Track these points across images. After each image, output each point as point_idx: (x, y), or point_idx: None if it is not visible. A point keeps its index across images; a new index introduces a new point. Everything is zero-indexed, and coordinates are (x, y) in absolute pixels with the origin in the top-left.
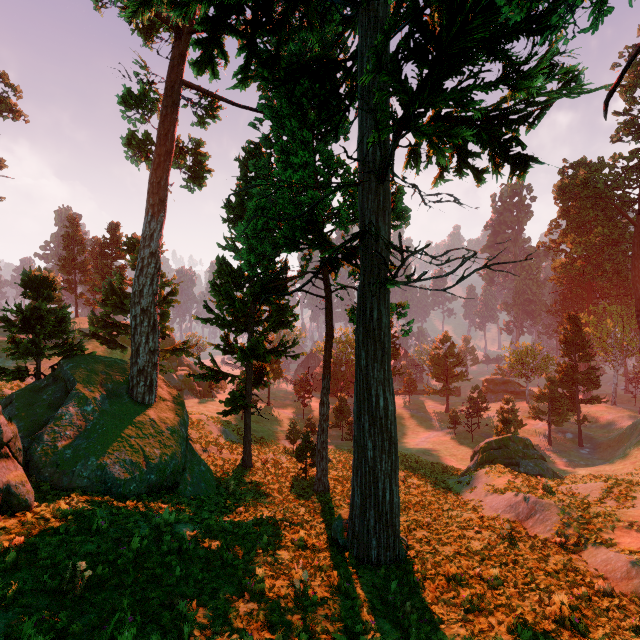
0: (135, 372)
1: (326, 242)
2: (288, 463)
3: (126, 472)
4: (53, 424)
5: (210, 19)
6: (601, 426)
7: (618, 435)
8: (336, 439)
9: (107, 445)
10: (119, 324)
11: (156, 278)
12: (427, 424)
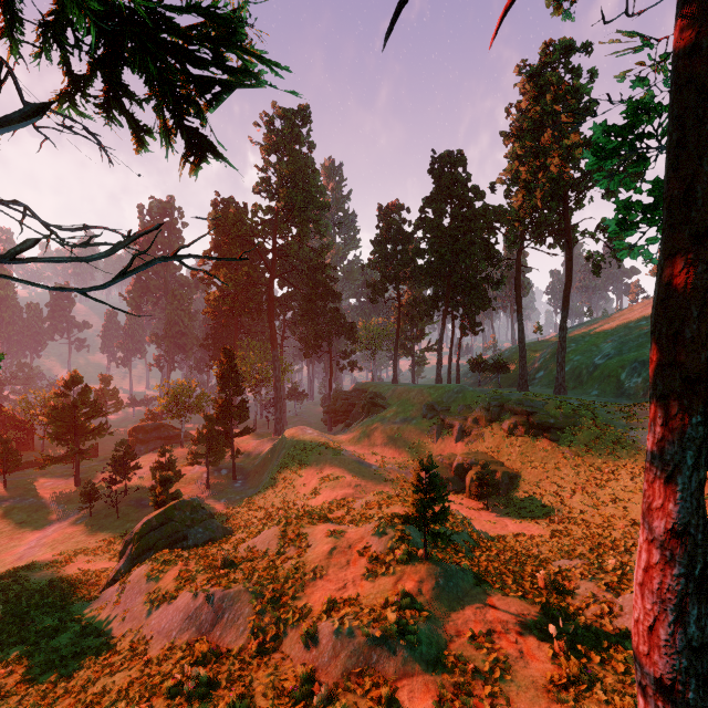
0: None
1: None
2: None
3: None
4: None
5: None
6: (249, 454)
7: (263, 460)
8: None
9: None
10: None
11: None
12: (42, 514)
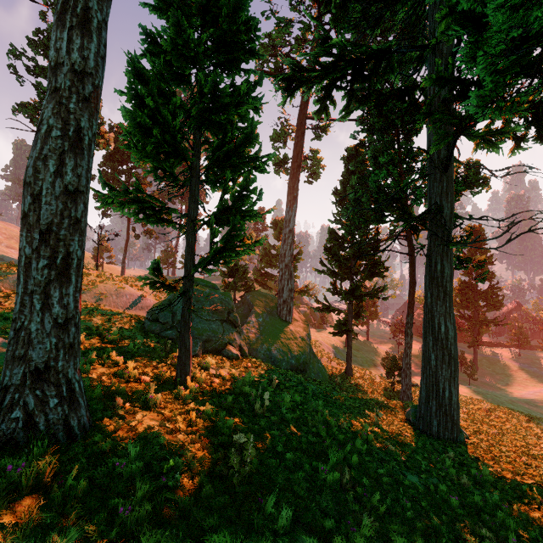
0: (281, 302)
1: (407, 214)
2: (381, 380)
3: (280, 355)
4: (246, 325)
5: (325, 87)
6: None
7: None
8: None
9: (270, 340)
10: (268, 274)
11: (292, 245)
12: (540, 380)
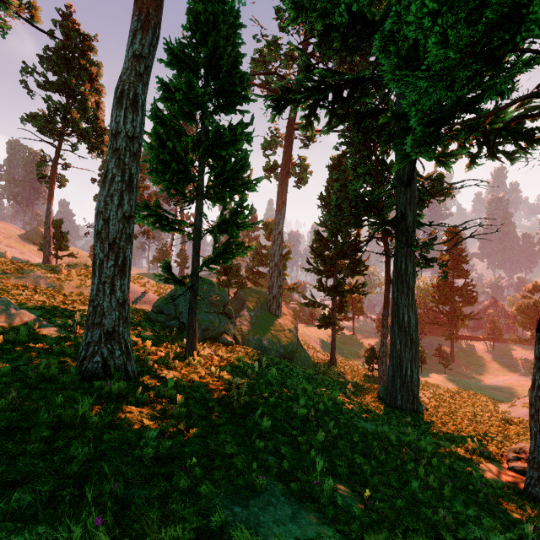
0: (271, 297)
1: (381, 219)
2: (362, 369)
3: (270, 345)
4: (239, 318)
5: (310, 105)
6: None
7: None
8: None
9: (261, 331)
10: (260, 272)
11: (281, 246)
12: (510, 369)
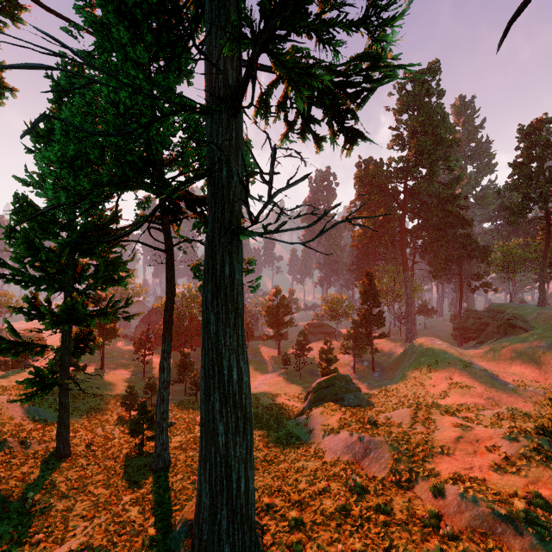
0: None
1: (166, 186)
2: (122, 436)
3: None
4: None
5: None
6: (384, 353)
7: (396, 360)
8: (179, 394)
9: None
10: None
11: None
12: (263, 367)
